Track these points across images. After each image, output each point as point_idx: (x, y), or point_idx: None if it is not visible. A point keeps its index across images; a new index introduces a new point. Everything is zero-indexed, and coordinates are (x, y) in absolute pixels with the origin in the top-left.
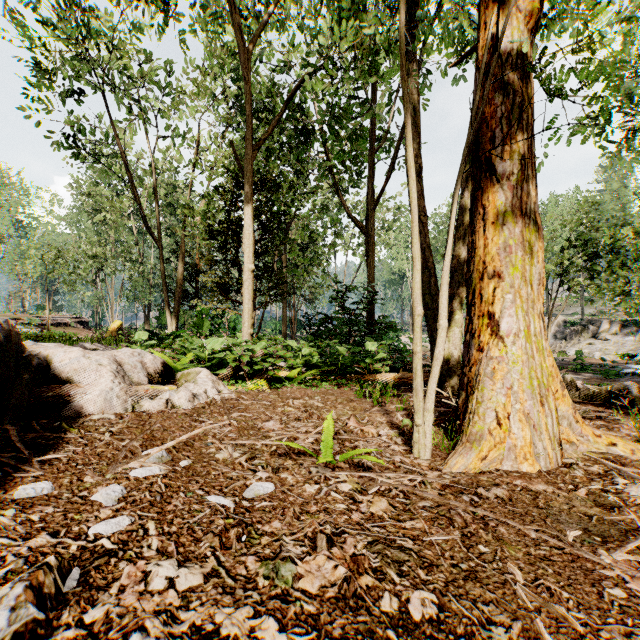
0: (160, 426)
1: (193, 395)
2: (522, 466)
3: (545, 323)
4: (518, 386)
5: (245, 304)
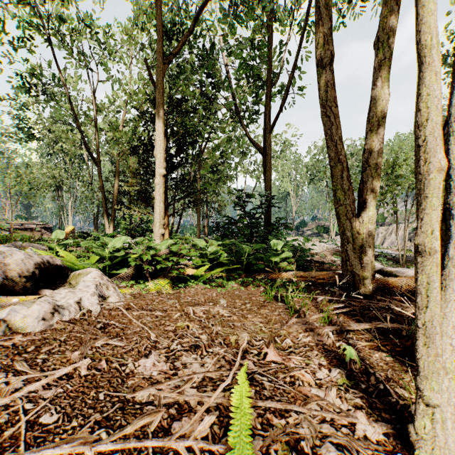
0: None
1: (55, 308)
2: None
3: (394, 228)
4: None
5: (156, 206)
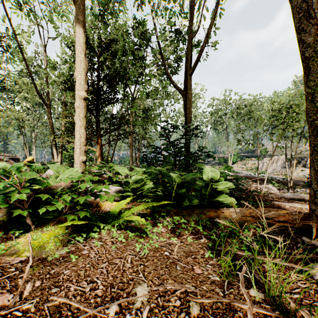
0: None
1: None
2: None
3: (275, 159)
4: None
5: (76, 131)
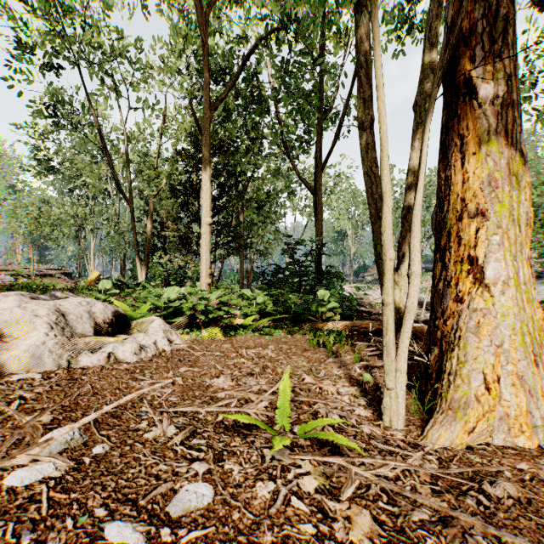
0: (90, 388)
1: (140, 347)
2: (517, 440)
3: None
4: (509, 343)
5: (203, 255)
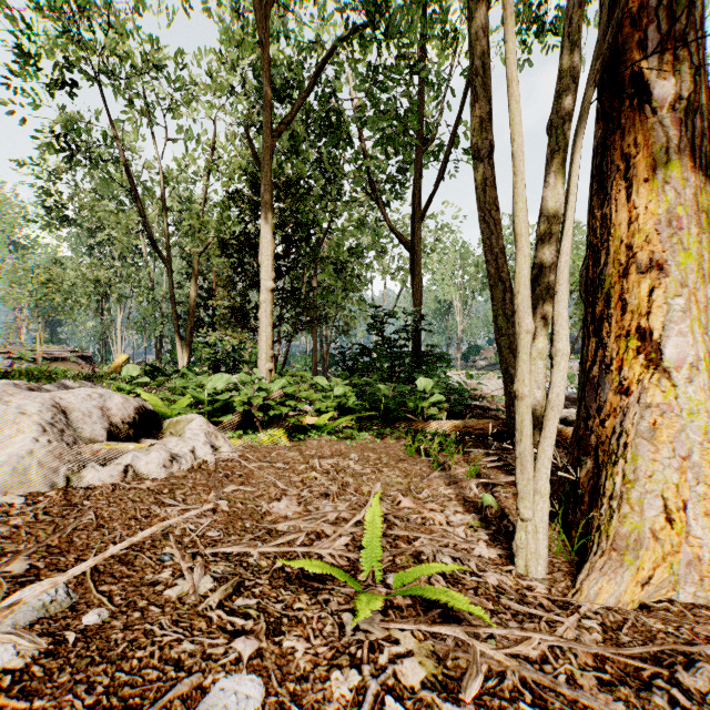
0: (93, 518)
1: (172, 456)
2: None
3: None
4: (700, 454)
5: (262, 331)
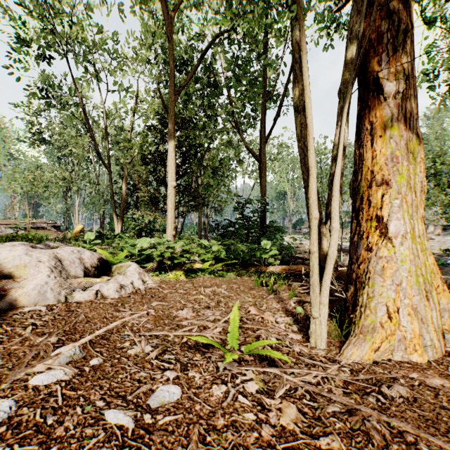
0: (84, 317)
1: (121, 286)
2: (412, 356)
3: None
4: (406, 283)
5: (169, 212)
